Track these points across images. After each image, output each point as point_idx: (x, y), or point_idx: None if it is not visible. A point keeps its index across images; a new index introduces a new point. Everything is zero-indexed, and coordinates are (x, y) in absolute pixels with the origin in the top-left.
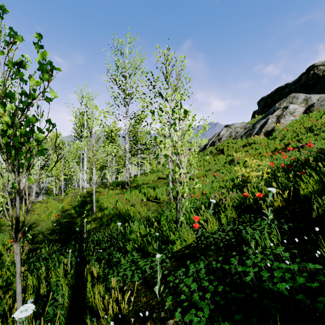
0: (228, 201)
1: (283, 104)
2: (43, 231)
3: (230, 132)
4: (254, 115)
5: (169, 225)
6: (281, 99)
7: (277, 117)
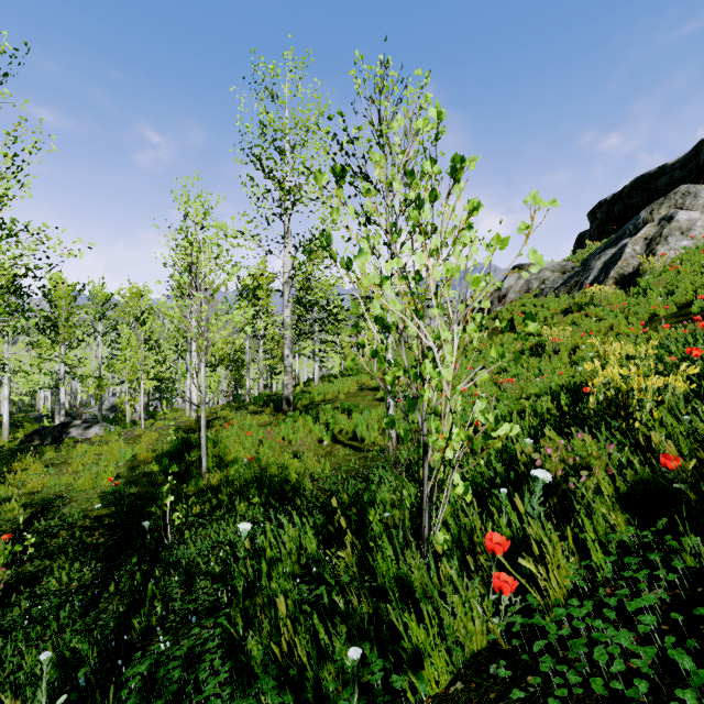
0: (596, 476)
1: (659, 211)
2: (73, 520)
3: (526, 280)
4: (579, 242)
5: (395, 547)
6: (648, 204)
7: (645, 241)
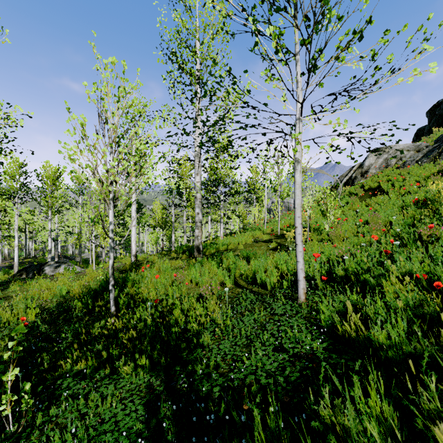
0: None
1: None
2: None
3: (385, 159)
4: (418, 135)
5: None
6: None
7: None
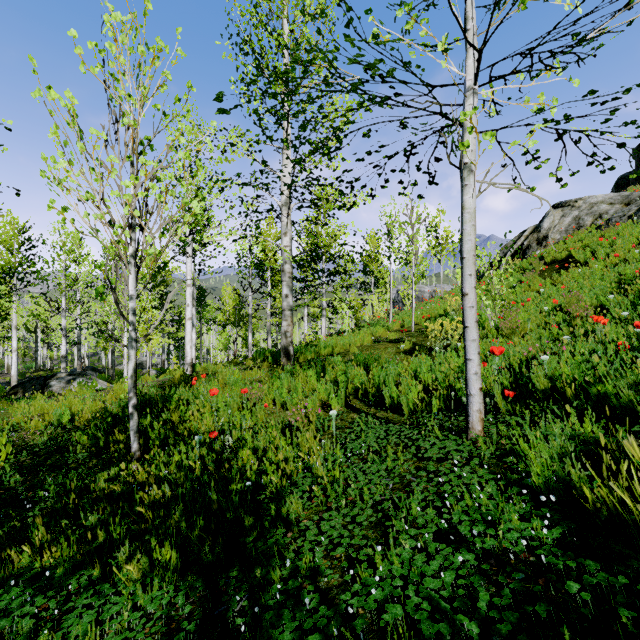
0: None
1: None
2: None
3: (575, 217)
4: (620, 185)
5: None
6: None
7: None
